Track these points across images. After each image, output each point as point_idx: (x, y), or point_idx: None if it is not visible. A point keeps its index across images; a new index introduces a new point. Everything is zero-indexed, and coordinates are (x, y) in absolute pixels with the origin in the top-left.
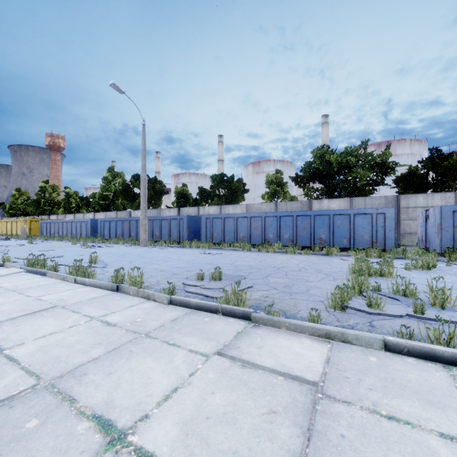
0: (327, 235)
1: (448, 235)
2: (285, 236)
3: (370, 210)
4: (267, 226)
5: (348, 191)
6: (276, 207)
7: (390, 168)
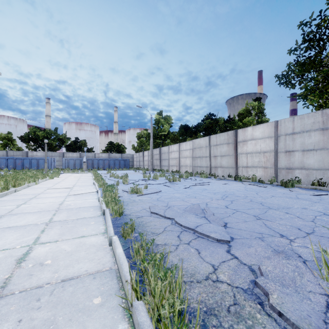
0: (29, 165)
1: (64, 165)
2: (10, 166)
3: (44, 158)
4: (1, 162)
5: (49, 148)
6: (7, 153)
7: (64, 141)
